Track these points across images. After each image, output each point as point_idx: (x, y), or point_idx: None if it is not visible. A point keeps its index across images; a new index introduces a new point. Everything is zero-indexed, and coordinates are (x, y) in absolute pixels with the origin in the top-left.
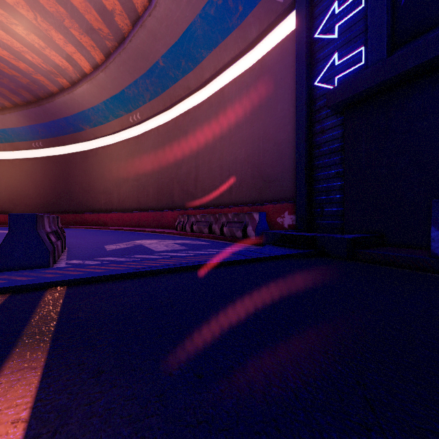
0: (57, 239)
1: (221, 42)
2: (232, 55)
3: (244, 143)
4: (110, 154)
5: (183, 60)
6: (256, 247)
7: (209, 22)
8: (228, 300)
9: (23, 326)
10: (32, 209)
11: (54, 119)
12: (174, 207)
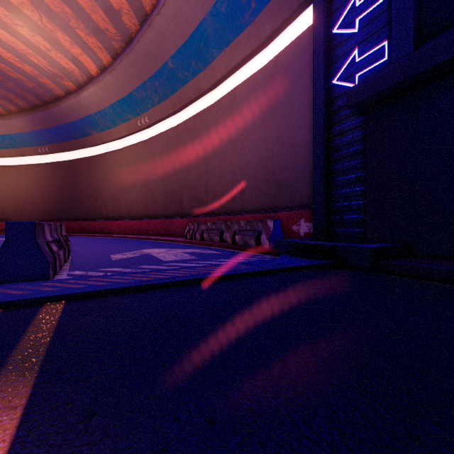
0: (60, 248)
1: (233, 41)
2: (245, 54)
3: (257, 146)
4: (118, 160)
5: (193, 61)
6: (270, 257)
7: (220, 19)
8: (243, 319)
9: (10, 351)
10: (38, 216)
11: (60, 123)
12: (184, 214)
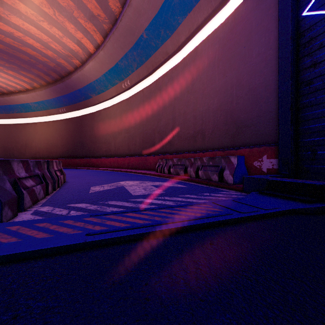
0: (40, 183)
1: (195, 5)
2: (205, 15)
3: (217, 93)
4: (109, 114)
5: (162, 30)
6: (236, 194)
7: None
8: None
9: None
10: (59, 155)
11: (72, 91)
12: (155, 153)
